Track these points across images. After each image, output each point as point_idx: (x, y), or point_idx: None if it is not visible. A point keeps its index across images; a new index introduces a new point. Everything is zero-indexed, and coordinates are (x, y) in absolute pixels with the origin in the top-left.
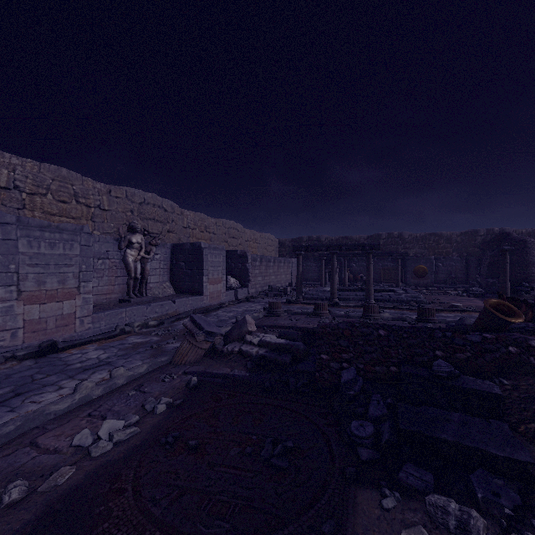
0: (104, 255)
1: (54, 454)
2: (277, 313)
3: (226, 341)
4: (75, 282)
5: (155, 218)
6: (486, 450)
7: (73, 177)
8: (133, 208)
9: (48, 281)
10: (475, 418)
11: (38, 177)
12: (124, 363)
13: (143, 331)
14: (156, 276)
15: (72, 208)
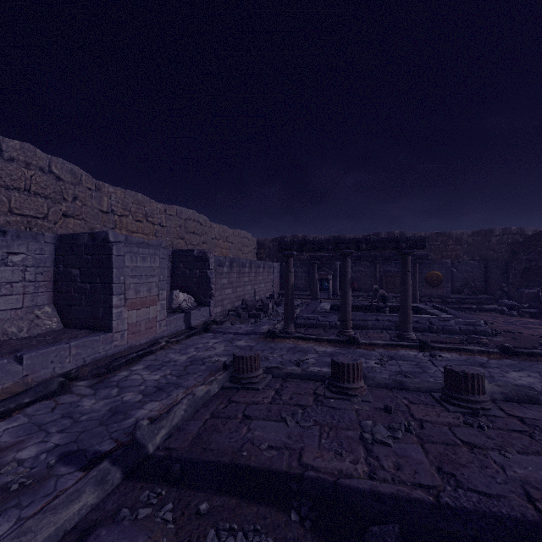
0: None
1: None
2: (252, 381)
3: None
4: None
5: (30, 188)
6: None
7: None
8: None
9: None
10: None
11: None
12: None
13: None
14: (14, 296)
15: None
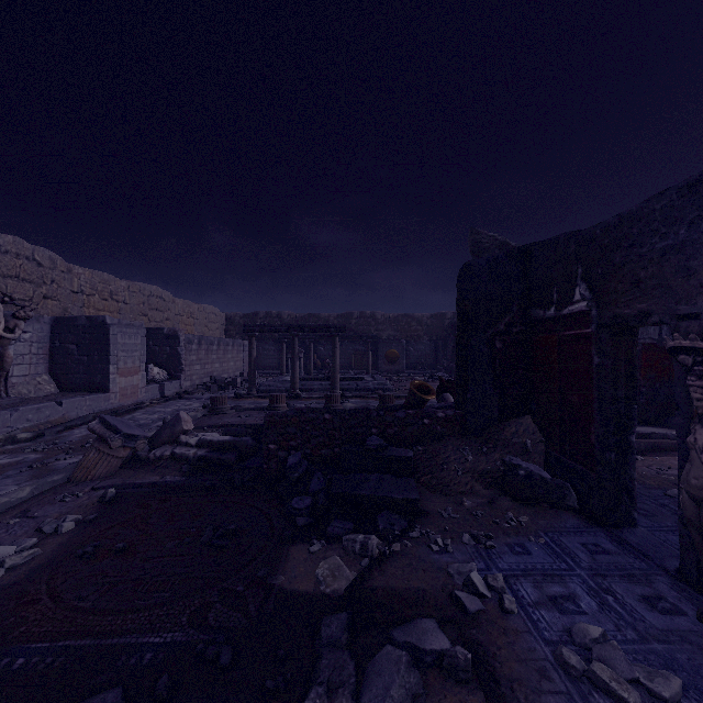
0: None
1: None
2: (223, 410)
3: (152, 445)
4: None
5: (19, 276)
6: (392, 497)
7: None
8: None
9: None
10: (388, 475)
11: None
12: None
13: (7, 448)
14: (24, 365)
15: None
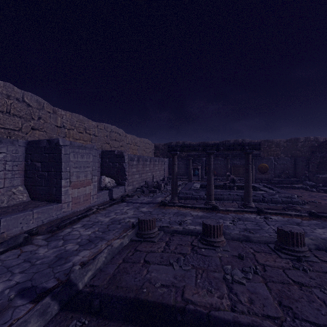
0: None
1: None
2: (150, 236)
3: None
4: None
5: (10, 111)
6: None
7: None
8: None
9: None
10: None
11: None
12: None
13: None
14: None
15: None
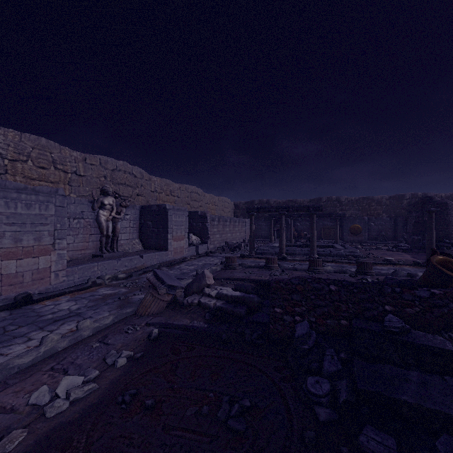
0: (79, 215)
1: (10, 413)
2: (233, 266)
3: (186, 293)
4: (50, 240)
5: (125, 183)
6: (450, 414)
7: (51, 146)
8: (106, 174)
9: (24, 238)
10: (434, 378)
11: (19, 145)
12: (92, 314)
13: (113, 283)
14: (127, 234)
15: (50, 173)
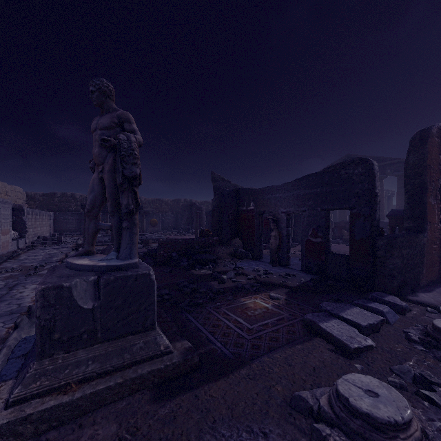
0: None
1: None
2: None
3: None
4: None
5: None
6: (210, 259)
7: None
8: None
9: None
10: (207, 254)
11: None
12: (32, 281)
13: None
14: None
15: None
